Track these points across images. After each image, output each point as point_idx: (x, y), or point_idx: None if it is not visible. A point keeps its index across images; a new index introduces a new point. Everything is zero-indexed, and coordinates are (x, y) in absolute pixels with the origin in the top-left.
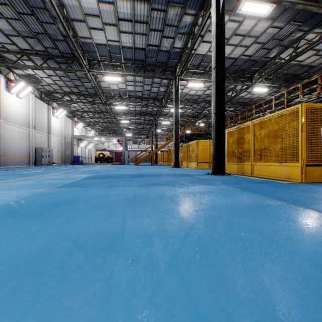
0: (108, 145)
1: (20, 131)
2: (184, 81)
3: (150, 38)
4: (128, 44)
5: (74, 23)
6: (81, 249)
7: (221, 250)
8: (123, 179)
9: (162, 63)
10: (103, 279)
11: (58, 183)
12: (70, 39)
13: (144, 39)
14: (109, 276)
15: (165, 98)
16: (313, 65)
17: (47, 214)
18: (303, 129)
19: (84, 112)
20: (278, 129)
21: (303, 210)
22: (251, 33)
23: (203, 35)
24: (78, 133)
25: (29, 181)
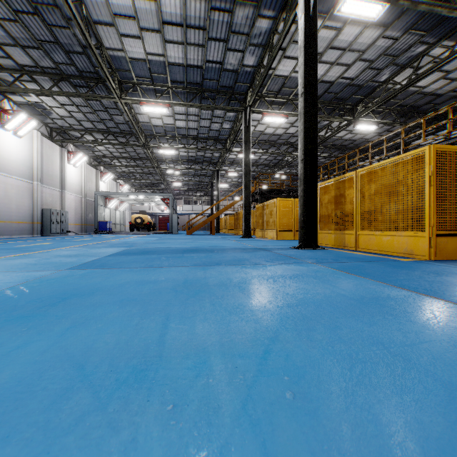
0: (149, 206)
1: (20, 184)
2: (258, 114)
3: (209, 51)
4: (176, 59)
5: (97, 27)
6: (88, 382)
7: (326, 382)
8: (169, 255)
9: (226, 88)
10: (118, 450)
11: (70, 263)
12: (91, 51)
13: (200, 53)
14: (130, 441)
15: (231, 139)
16: (440, 93)
17: (42, 315)
18: (432, 182)
19: (114, 159)
20: (395, 183)
21: (444, 305)
22: (354, 46)
23: (285, 48)
24: (105, 189)
25: (28, 260)
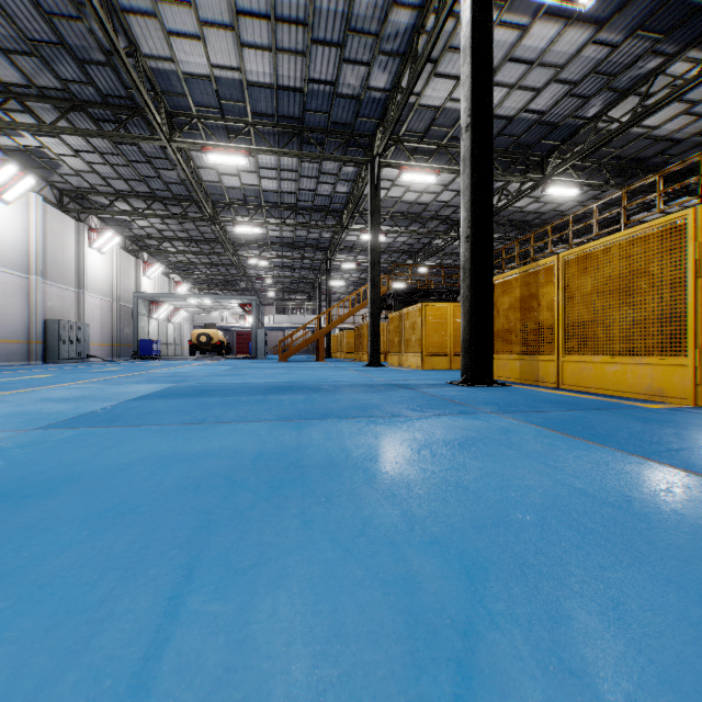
0: (222, 316)
1: (8, 280)
2: (392, 170)
3: (313, 63)
4: (261, 76)
5: (129, 19)
6: None
7: None
8: (241, 398)
9: (341, 126)
10: None
11: (56, 414)
12: (119, 59)
13: (299, 67)
14: None
15: (349, 210)
16: (678, 138)
17: None
18: (699, 270)
19: (165, 241)
20: (629, 273)
21: None
22: (547, 58)
23: (436, 59)
24: (151, 288)
25: None
